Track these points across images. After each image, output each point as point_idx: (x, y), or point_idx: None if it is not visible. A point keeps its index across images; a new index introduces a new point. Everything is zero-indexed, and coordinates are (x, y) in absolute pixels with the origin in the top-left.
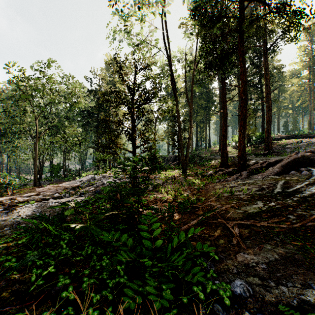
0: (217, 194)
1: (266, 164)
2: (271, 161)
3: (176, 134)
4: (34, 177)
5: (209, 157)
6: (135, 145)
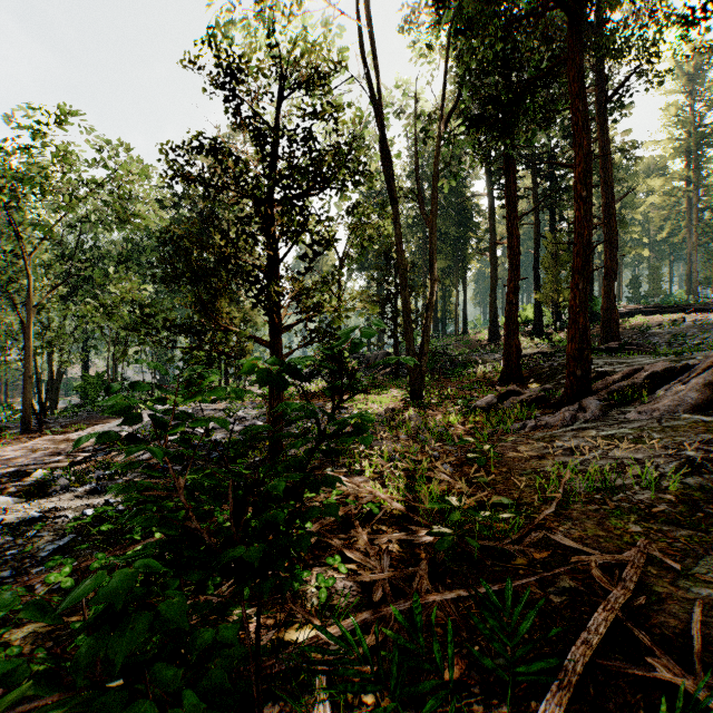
0: (560, 491)
1: (642, 376)
2: (656, 368)
3: (391, 300)
4: (23, 409)
5: (470, 357)
6: (278, 321)
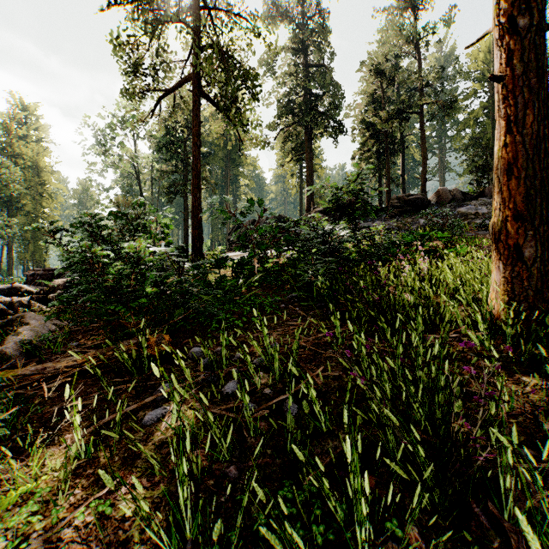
0: None
1: None
2: None
3: None
4: None
5: None
6: None
